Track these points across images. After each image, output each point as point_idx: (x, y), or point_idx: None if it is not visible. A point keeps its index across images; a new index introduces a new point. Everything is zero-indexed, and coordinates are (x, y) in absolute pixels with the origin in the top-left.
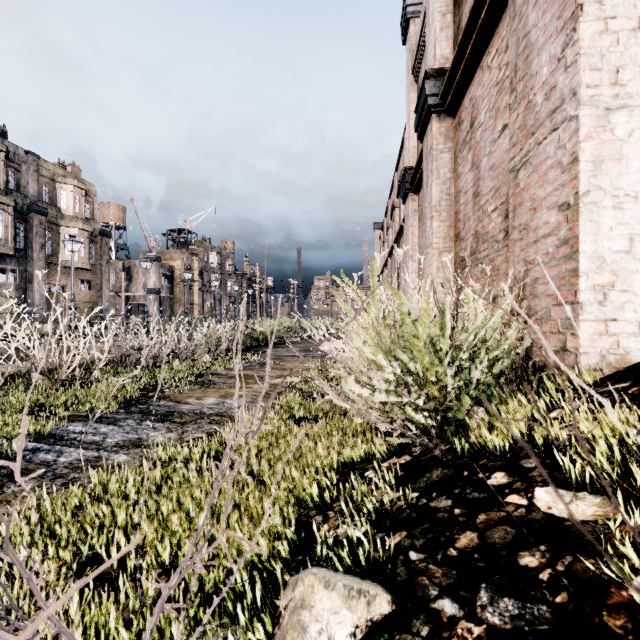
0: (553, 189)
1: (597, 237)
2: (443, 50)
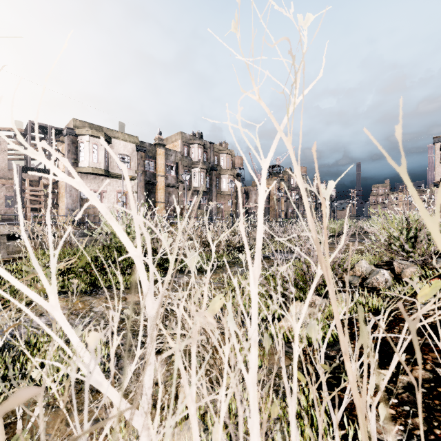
0: None
1: None
2: None
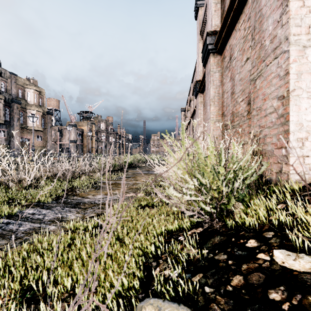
0: (275, 89)
1: (299, 113)
2: (216, 22)
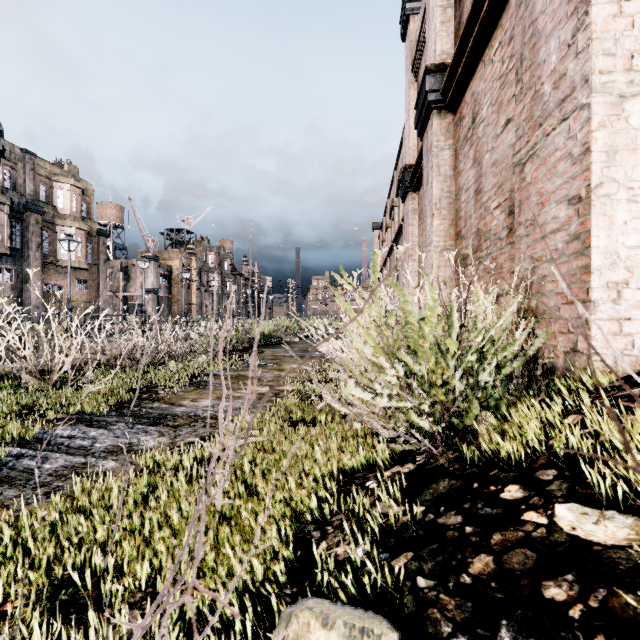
0: (563, 182)
1: (611, 232)
2: (444, 45)
